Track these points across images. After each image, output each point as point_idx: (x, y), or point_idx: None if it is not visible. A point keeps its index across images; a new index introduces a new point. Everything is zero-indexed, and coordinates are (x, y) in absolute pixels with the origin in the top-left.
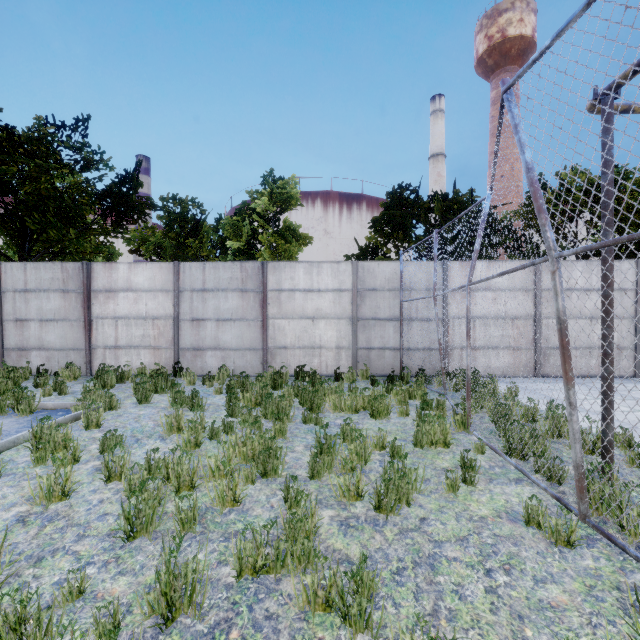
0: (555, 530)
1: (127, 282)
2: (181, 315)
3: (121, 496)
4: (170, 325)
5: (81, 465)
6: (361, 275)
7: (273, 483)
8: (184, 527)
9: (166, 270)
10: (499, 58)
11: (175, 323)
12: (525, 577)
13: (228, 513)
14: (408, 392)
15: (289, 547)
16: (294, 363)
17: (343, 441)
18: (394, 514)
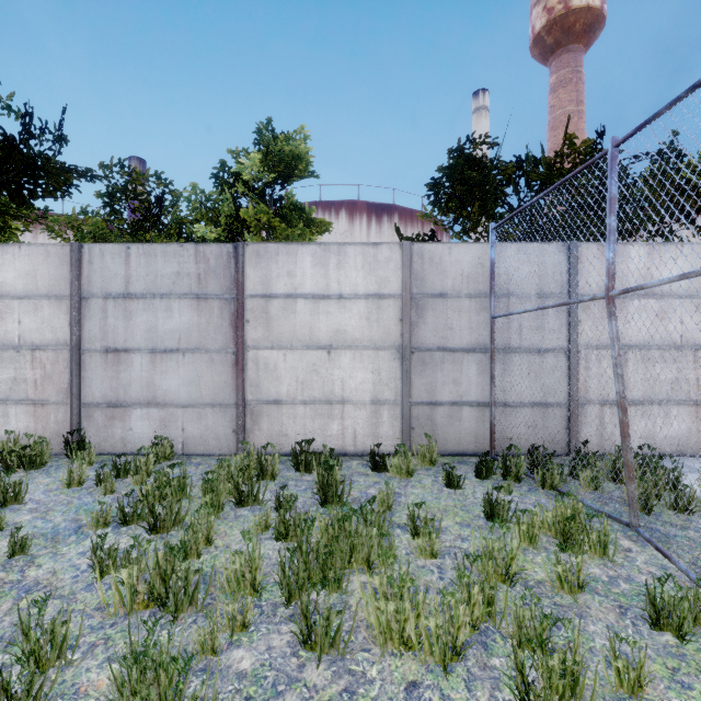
0: None
1: None
2: (85, 342)
3: None
4: (64, 360)
5: None
6: (418, 268)
7: None
8: None
9: (57, 258)
10: (560, 35)
11: (73, 357)
12: None
13: None
14: (561, 533)
15: None
16: (294, 431)
17: None
18: None
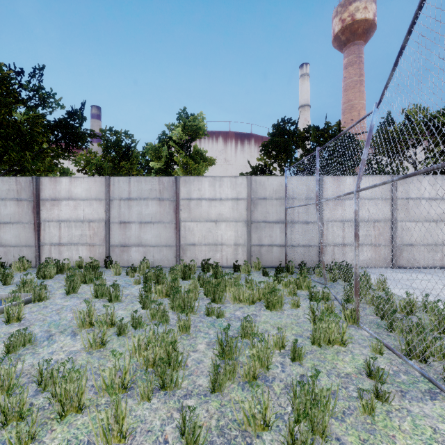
0: None
1: (68, 192)
2: (111, 219)
3: None
4: (102, 227)
5: None
6: (254, 187)
7: (171, 398)
8: None
9: (99, 183)
10: (349, 35)
11: (106, 225)
12: None
13: None
14: (295, 283)
15: None
16: (201, 257)
17: (243, 338)
18: None
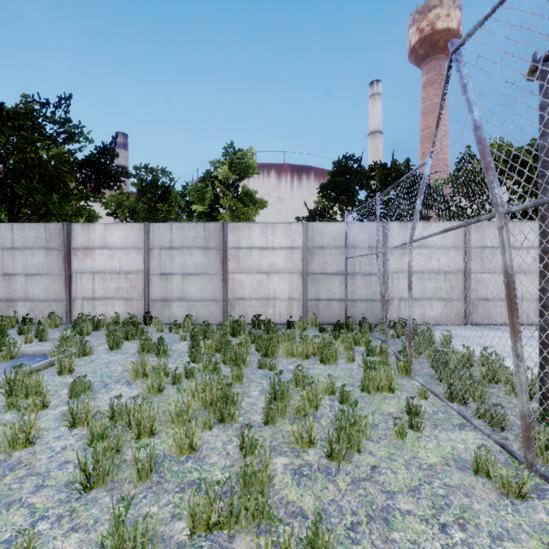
0: (507, 482)
1: (103, 241)
2: (151, 270)
3: (84, 443)
4: (141, 279)
5: (50, 410)
6: (310, 234)
7: (229, 429)
8: (141, 477)
9: (137, 230)
10: (429, 48)
11: (145, 277)
12: (481, 533)
13: (185, 461)
14: (353, 339)
15: (243, 503)
16: (251, 312)
17: (295, 386)
18: (346, 462)
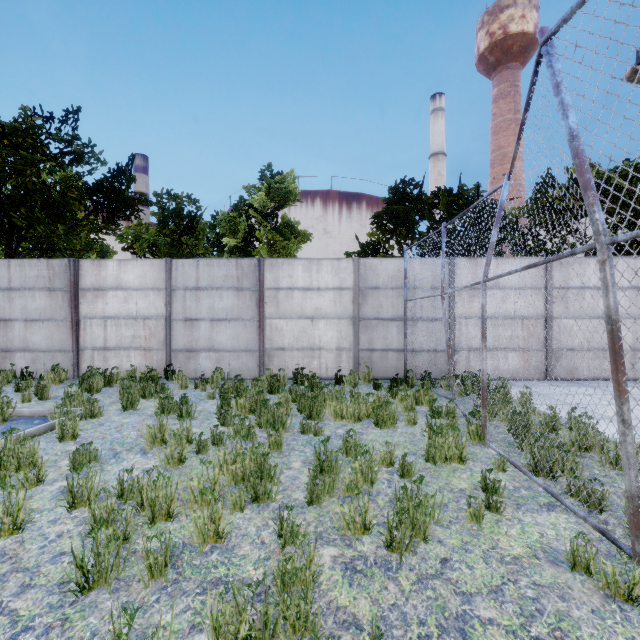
0: (614, 582)
1: (116, 280)
2: (173, 315)
3: (85, 528)
4: (162, 325)
5: (46, 486)
6: (363, 273)
7: (265, 510)
8: (153, 573)
9: (158, 267)
10: (501, 55)
11: (167, 323)
12: None
13: (209, 552)
14: (414, 397)
15: (280, 612)
16: (292, 365)
17: (346, 455)
18: (409, 554)
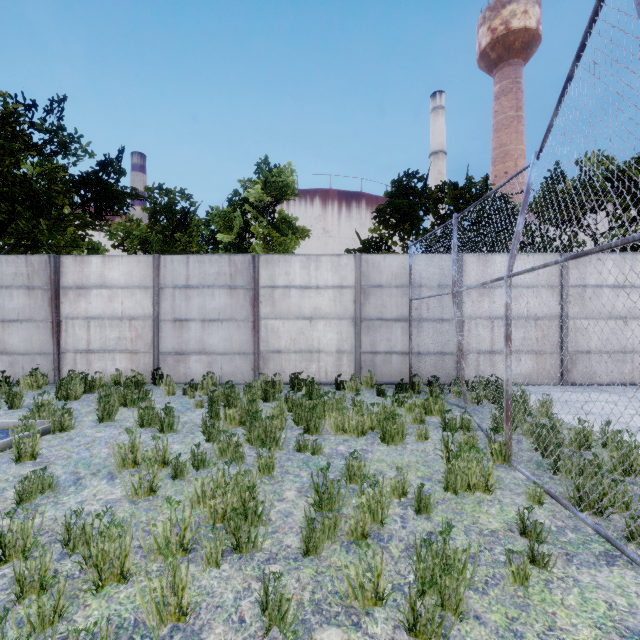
0: None
1: (100, 278)
2: (162, 315)
3: (10, 595)
4: (149, 326)
5: None
6: (365, 270)
7: (248, 564)
8: None
9: (145, 264)
10: (502, 51)
11: (155, 324)
12: None
13: (168, 637)
14: (423, 406)
15: None
16: (289, 369)
17: (349, 482)
18: None
